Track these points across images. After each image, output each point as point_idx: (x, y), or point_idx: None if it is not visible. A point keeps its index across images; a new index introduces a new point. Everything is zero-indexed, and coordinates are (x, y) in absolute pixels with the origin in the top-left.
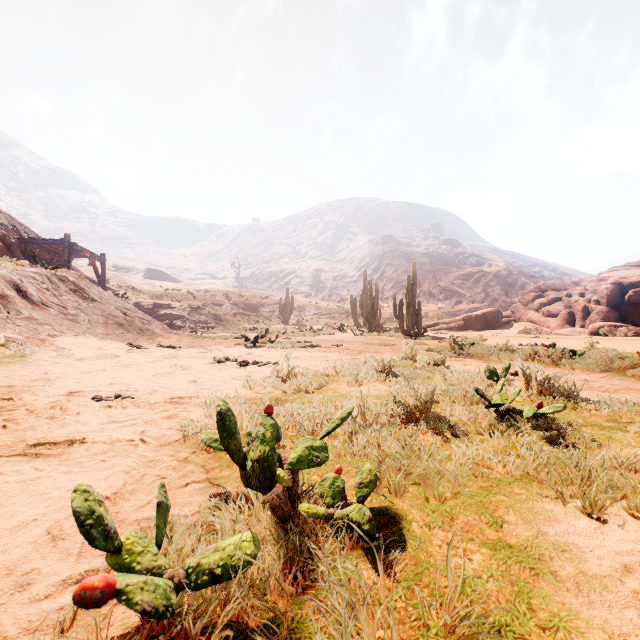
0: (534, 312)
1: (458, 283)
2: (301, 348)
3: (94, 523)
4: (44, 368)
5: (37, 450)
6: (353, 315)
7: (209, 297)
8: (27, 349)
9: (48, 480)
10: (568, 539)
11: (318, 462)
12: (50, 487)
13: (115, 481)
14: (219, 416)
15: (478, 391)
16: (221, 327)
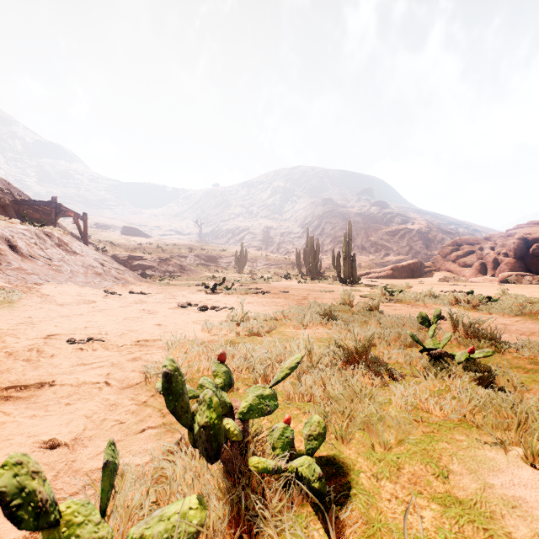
0: (451, 263)
1: (386, 238)
2: (253, 294)
3: (22, 502)
4: (29, 313)
5: (8, 393)
6: (297, 265)
7: (176, 250)
8: (15, 296)
9: (12, 425)
10: (515, 492)
11: (268, 411)
12: (13, 433)
13: (76, 426)
14: (165, 378)
15: (414, 337)
16: (186, 276)
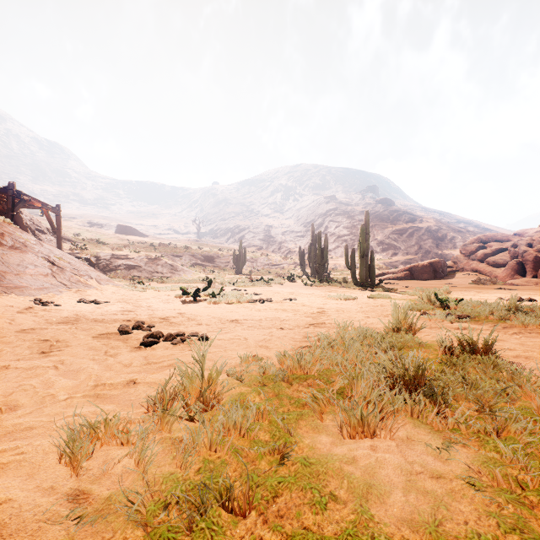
0: (478, 262)
1: (393, 237)
2: (248, 303)
3: None
4: None
5: None
6: (301, 265)
7: (170, 249)
8: None
9: None
10: None
11: None
12: None
13: None
14: None
15: None
16: (177, 277)
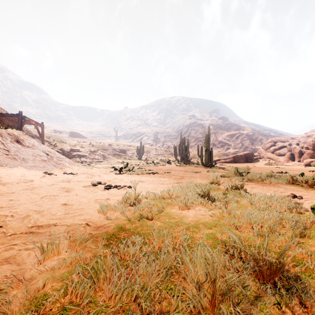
0: (271, 153)
1: (227, 139)
2: (147, 174)
3: None
4: None
5: None
6: (175, 155)
7: (101, 146)
8: None
9: None
10: None
11: None
12: None
13: None
14: None
15: None
16: (106, 161)
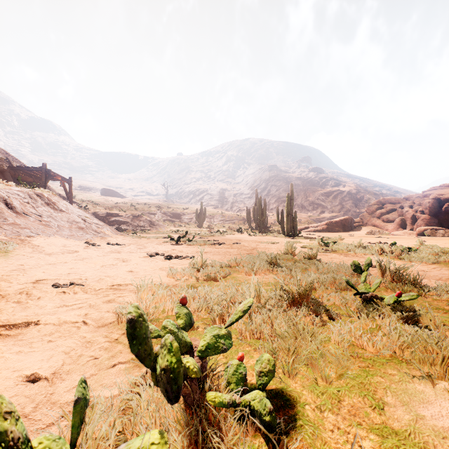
0: (376, 219)
1: (322, 198)
2: (211, 245)
3: None
4: (21, 261)
5: None
6: (248, 221)
7: (146, 208)
8: (10, 247)
9: (0, 360)
10: (444, 423)
11: (223, 349)
12: (0, 367)
13: (55, 361)
14: (129, 324)
15: (349, 282)
16: (154, 230)
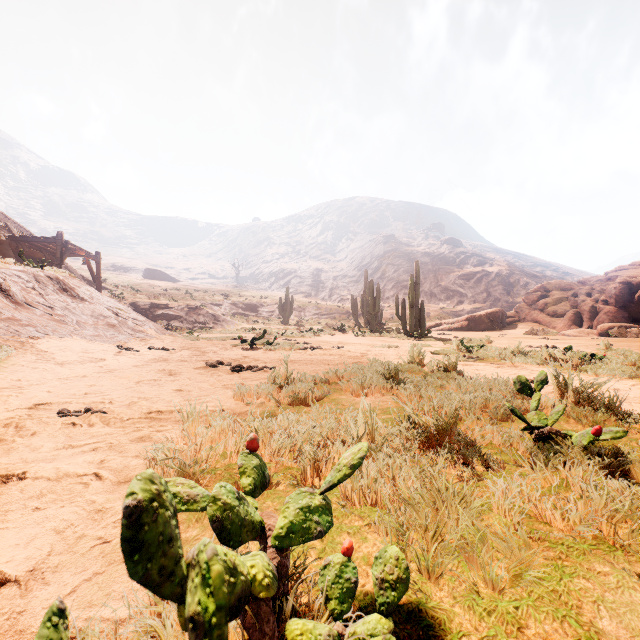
0: (539, 312)
1: (459, 283)
2: (300, 350)
3: None
4: (18, 374)
5: None
6: (354, 315)
7: (208, 297)
8: (2, 353)
9: None
10: None
11: (318, 532)
12: None
13: (38, 548)
14: (127, 518)
15: (515, 411)
16: (219, 327)
